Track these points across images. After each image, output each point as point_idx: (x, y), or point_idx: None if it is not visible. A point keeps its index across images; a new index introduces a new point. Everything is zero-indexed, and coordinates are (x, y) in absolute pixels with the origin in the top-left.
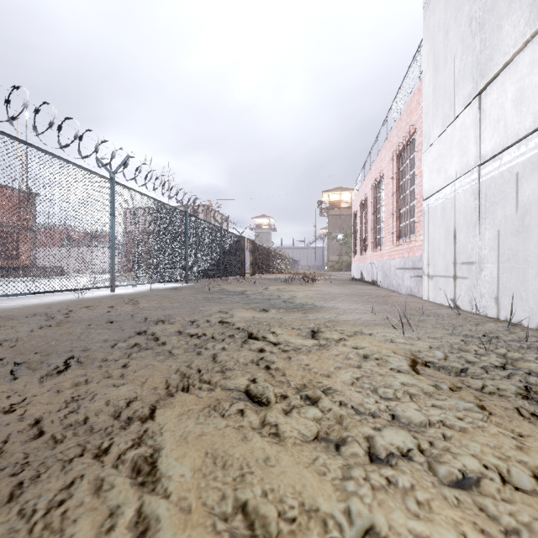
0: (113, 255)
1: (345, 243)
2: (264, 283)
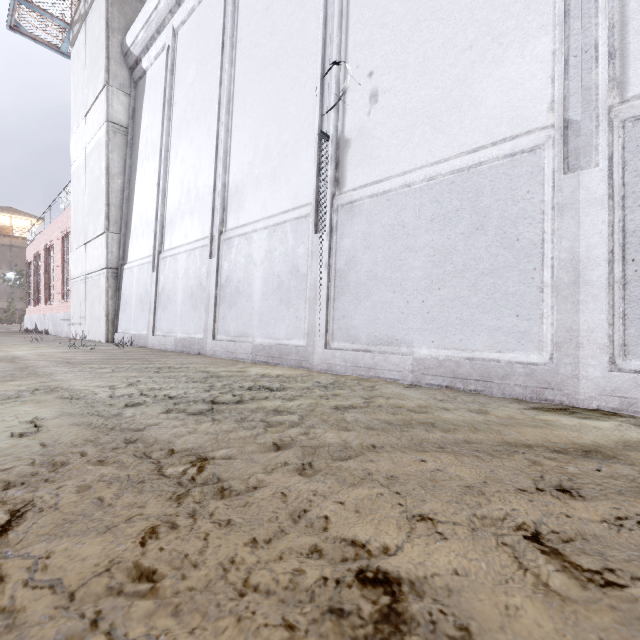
0: None
1: (21, 285)
2: None
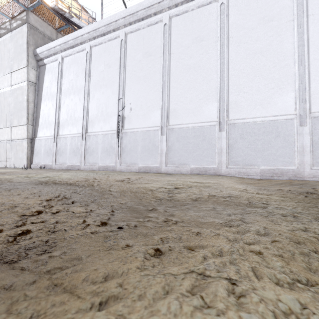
0: None
1: None
2: None
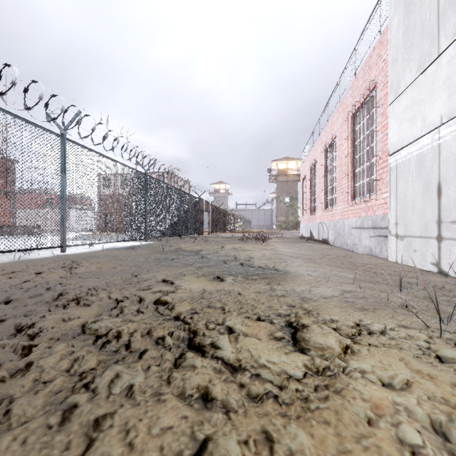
0: (63, 214)
1: (292, 205)
2: (220, 242)
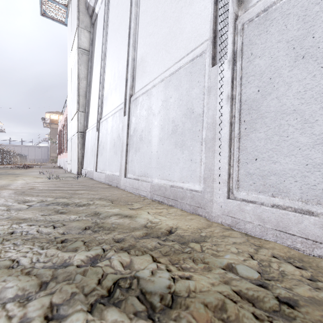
0: None
1: None
2: None
